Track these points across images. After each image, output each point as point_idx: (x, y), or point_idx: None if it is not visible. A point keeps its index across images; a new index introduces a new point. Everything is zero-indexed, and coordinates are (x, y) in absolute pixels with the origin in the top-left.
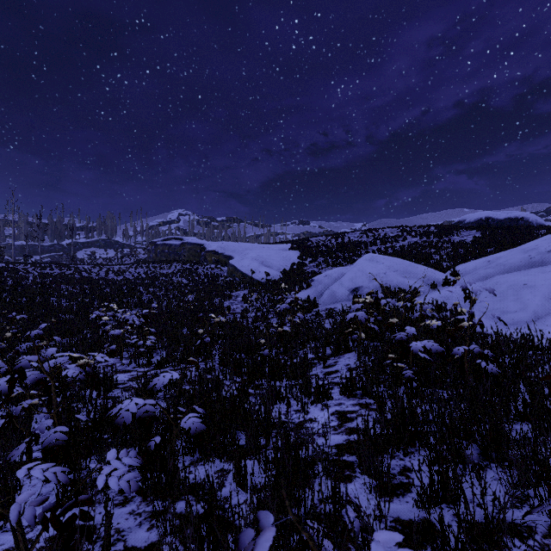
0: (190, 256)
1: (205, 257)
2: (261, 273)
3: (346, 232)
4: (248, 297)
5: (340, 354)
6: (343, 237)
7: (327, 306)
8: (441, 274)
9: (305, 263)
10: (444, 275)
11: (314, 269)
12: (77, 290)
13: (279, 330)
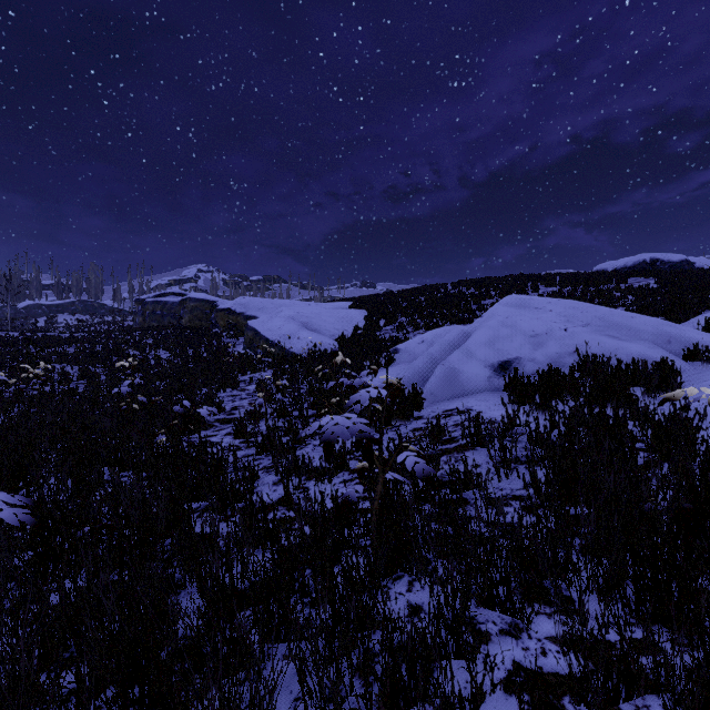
0: (194, 320)
1: (217, 321)
2: (301, 340)
3: (436, 284)
4: (265, 384)
5: None
6: (433, 288)
7: (444, 403)
8: (693, 329)
9: (377, 326)
10: (703, 333)
11: (394, 334)
12: None
13: None
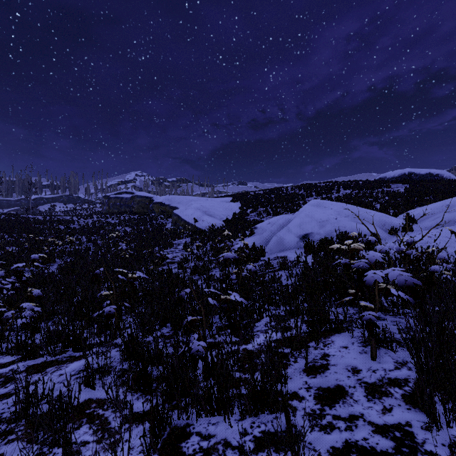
0: (140, 208)
1: (153, 209)
2: (204, 222)
3: (282, 187)
4: (189, 245)
5: (322, 334)
6: (280, 190)
7: (275, 254)
8: (397, 219)
9: (246, 213)
10: (401, 220)
11: (255, 218)
12: (11, 238)
13: (223, 298)
